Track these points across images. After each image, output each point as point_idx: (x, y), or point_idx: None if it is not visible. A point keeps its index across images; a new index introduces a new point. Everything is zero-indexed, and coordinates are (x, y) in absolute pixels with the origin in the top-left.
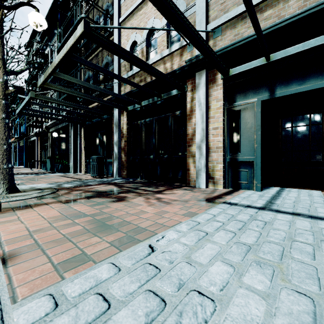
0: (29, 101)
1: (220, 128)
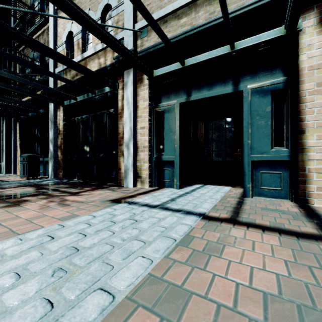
0: None
1: (147, 127)
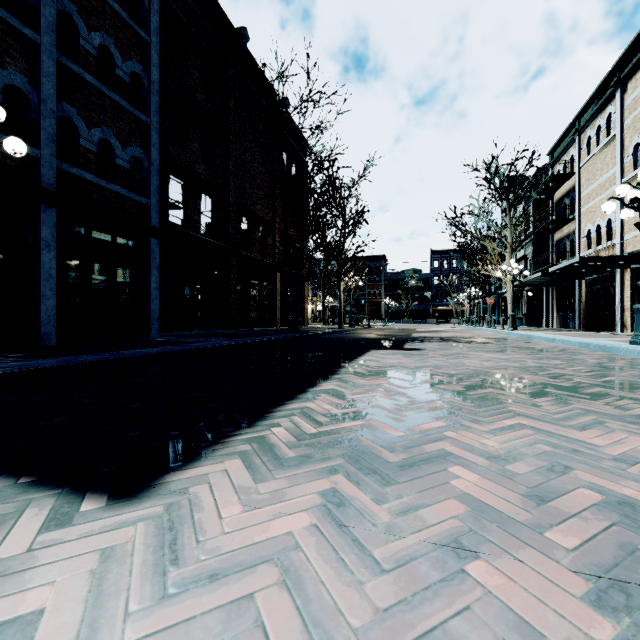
0: (516, 284)
1: (628, 297)
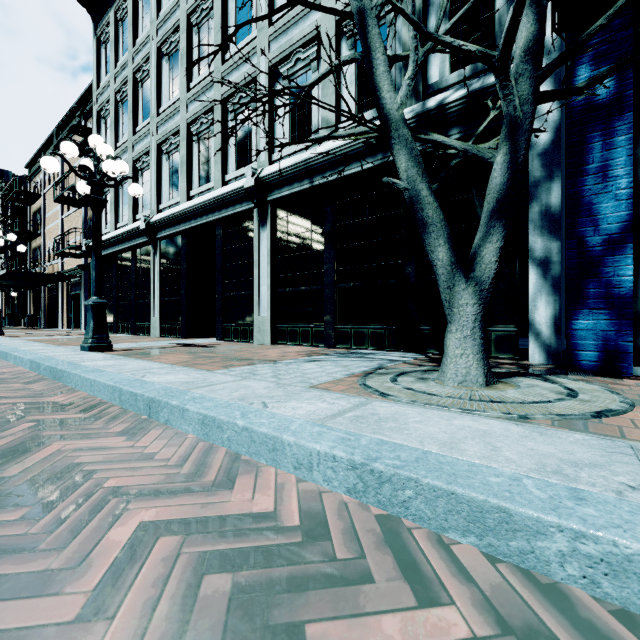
0: None
1: (66, 303)
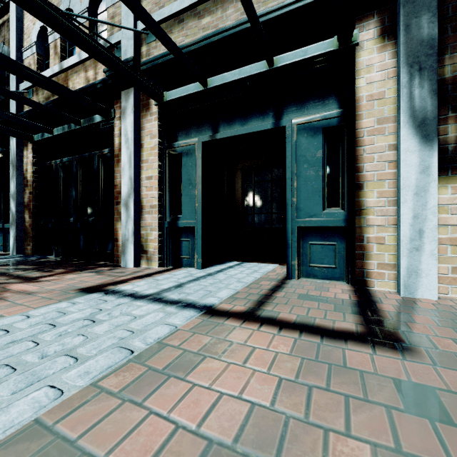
0: None
1: (155, 178)
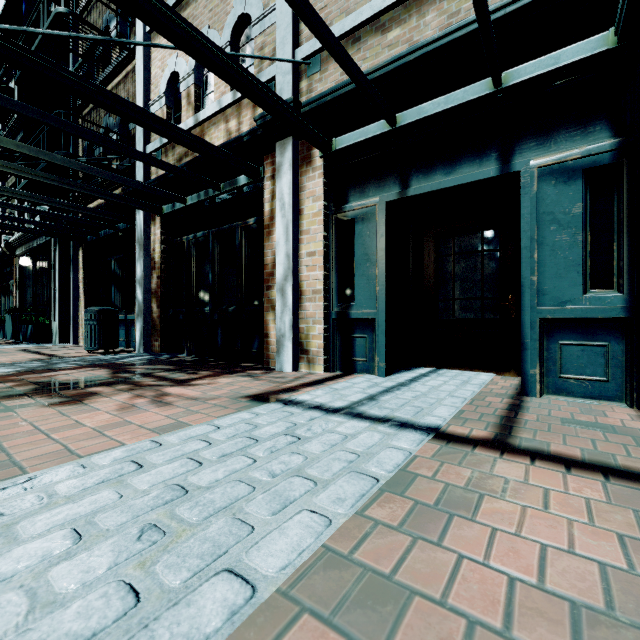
0: None
1: (320, 253)
